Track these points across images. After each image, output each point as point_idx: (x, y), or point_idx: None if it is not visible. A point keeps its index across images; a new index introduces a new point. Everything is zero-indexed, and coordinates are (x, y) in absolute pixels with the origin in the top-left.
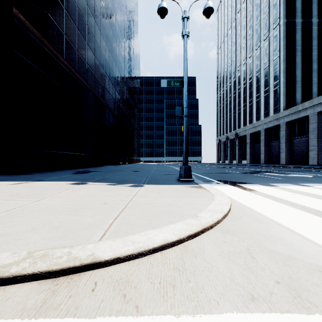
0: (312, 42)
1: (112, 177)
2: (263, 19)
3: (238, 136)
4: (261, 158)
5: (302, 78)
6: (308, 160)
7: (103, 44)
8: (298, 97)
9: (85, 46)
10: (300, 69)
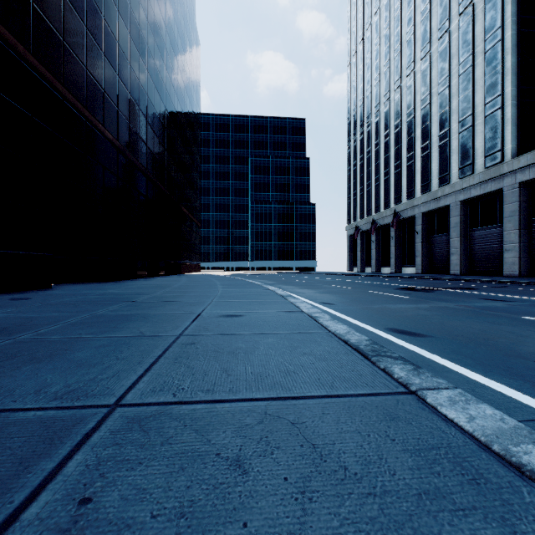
0: None
1: None
2: None
3: (399, 218)
4: (453, 262)
5: None
6: None
7: None
8: None
9: None
10: None
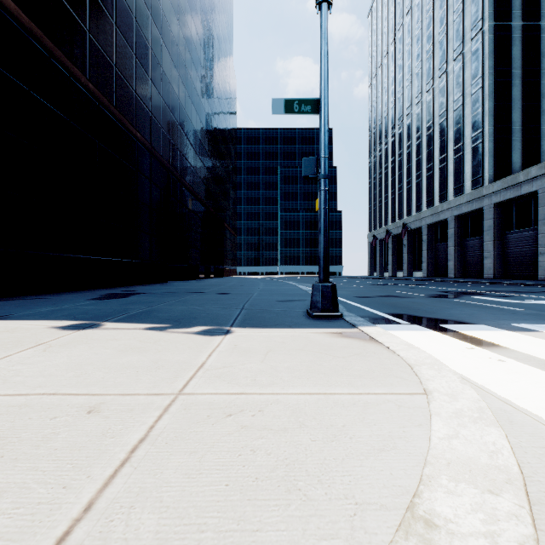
0: (541, 62)
1: (167, 308)
2: (453, 22)
3: (407, 229)
4: (449, 267)
5: (522, 125)
6: (535, 271)
7: (168, 61)
8: (516, 159)
9: (132, 60)
10: (519, 109)
